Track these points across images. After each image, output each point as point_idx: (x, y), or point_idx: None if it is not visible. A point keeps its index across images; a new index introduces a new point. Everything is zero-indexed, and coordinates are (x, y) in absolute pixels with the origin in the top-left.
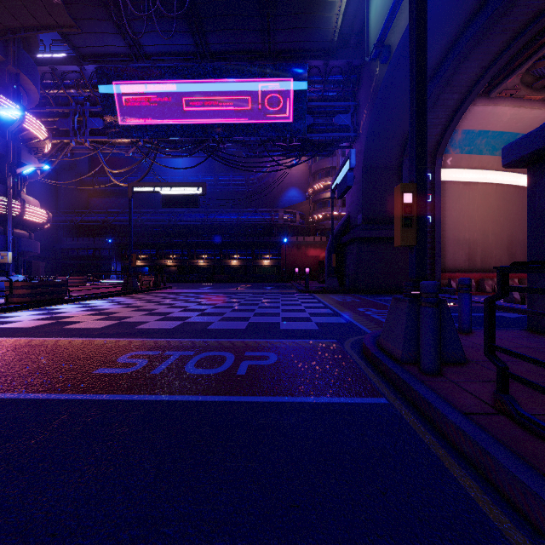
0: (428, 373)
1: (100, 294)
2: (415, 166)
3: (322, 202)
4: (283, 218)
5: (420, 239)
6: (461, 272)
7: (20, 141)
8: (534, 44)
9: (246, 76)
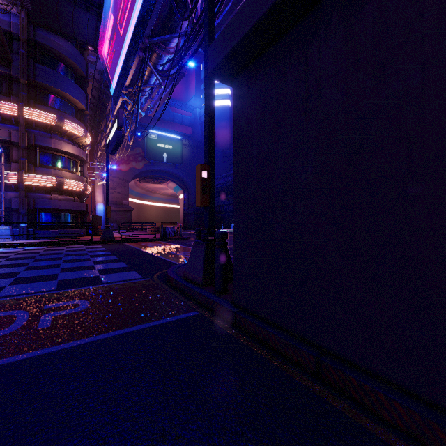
0: None
1: (43, 242)
2: None
3: None
4: None
5: None
6: None
7: (44, 131)
8: None
9: None
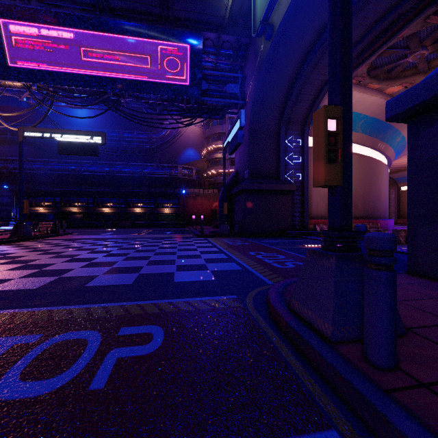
0: (383, 368)
1: None
2: (339, 86)
3: (214, 161)
4: (181, 172)
5: (344, 178)
6: (322, 219)
7: None
8: (379, 40)
9: (146, 36)
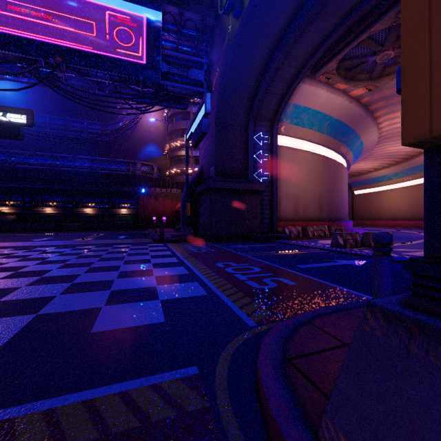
0: None
1: None
2: None
3: (178, 158)
4: (141, 169)
5: None
6: (291, 221)
7: None
8: (351, 34)
9: None
